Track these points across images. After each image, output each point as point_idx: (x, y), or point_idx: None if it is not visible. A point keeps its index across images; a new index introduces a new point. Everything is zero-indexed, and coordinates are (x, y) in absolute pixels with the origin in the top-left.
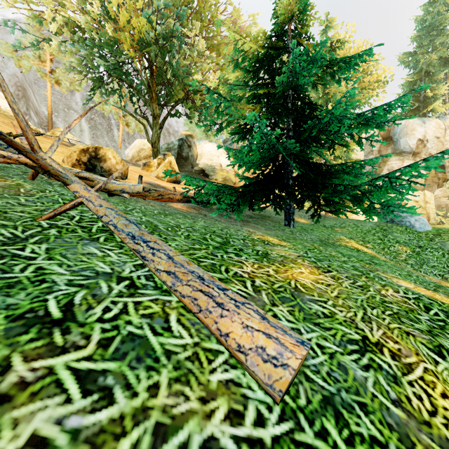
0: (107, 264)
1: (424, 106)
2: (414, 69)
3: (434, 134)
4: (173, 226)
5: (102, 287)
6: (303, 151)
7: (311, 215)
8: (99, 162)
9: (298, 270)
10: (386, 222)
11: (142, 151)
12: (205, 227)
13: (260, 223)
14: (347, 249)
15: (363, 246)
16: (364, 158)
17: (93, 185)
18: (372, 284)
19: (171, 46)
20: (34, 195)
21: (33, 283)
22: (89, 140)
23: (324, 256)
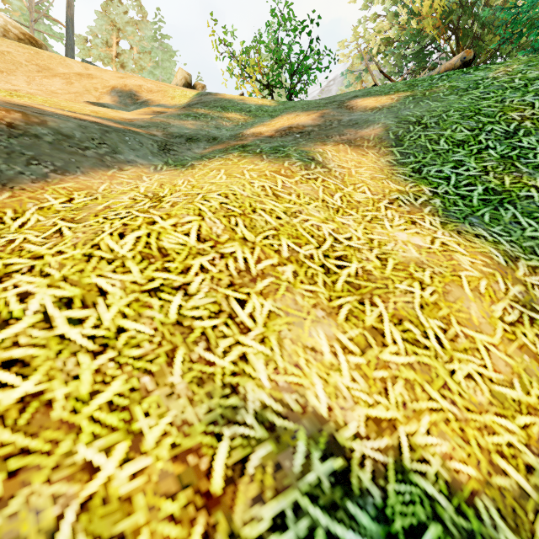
0: None
1: None
2: None
3: None
4: None
5: None
6: None
7: None
8: None
9: None
10: None
11: None
12: None
13: None
14: None
15: None
16: None
17: None
18: None
19: None
20: None
21: None
22: None
23: None
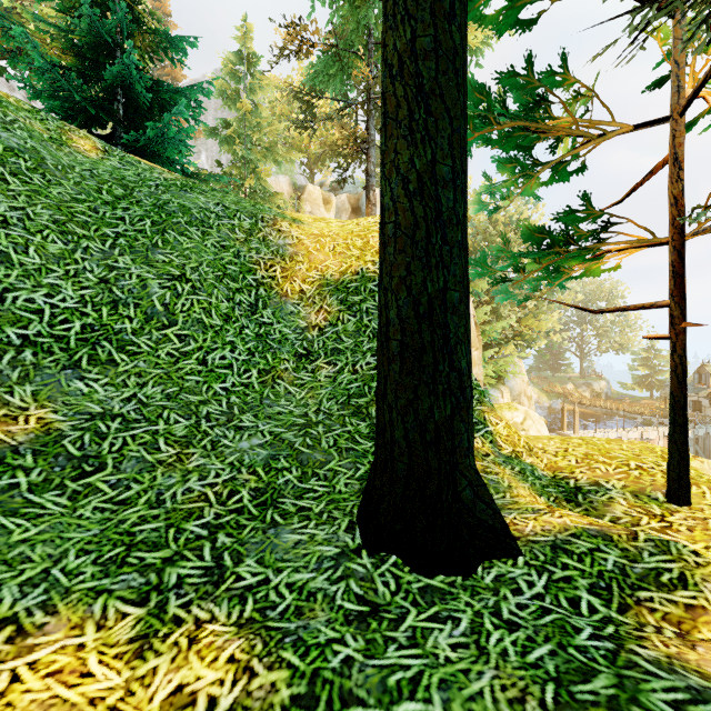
0: None
1: None
2: None
3: None
4: None
5: None
6: (140, 124)
7: None
8: None
9: None
10: None
11: None
12: None
13: None
14: None
15: None
16: None
17: None
18: None
19: None
20: None
21: None
22: None
23: None
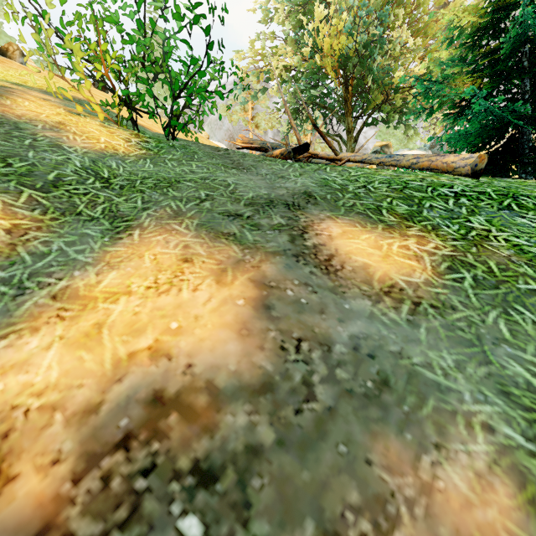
0: None
1: None
2: None
3: None
4: None
5: None
6: None
7: None
8: None
9: None
10: None
11: None
12: None
13: None
14: None
15: None
16: None
17: None
18: None
19: (372, 52)
20: None
21: None
22: None
23: None
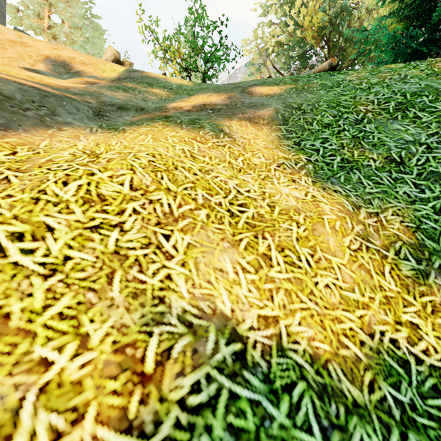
0: None
1: None
2: None
3: None
4: None
5: None
6: None
7: None
8: None
9: None
10: None
11: None
12: None
13: None
14: None
15: None
16: None
17: None
18: None
19: (341, 19)
20: None
21: None
22: None
23: None
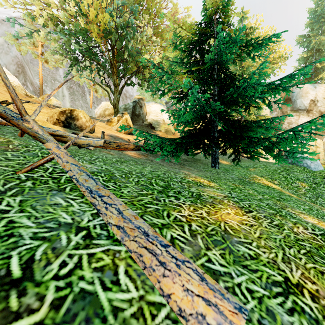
0: (69, 214)
1: (315, 75)
2: (308, 47)
3: (323, 96)
4: (126, 172)
5: (61, 239)
6: (225, 111)
7: (232, 160)
8: (74, 120)
9: (225, 211)
10: (288, 163)
11: (107, 110)
12: (151, 172)
13: (193, 165)
14: (260, 186)
15: (271, 183)
16: (269, 114)
17: (66, 140)
18: (286, 222)
19: (127, 34)
20: (19, 150)
21: (2, 238)
22: (69, 103)
23: (244, 195)
